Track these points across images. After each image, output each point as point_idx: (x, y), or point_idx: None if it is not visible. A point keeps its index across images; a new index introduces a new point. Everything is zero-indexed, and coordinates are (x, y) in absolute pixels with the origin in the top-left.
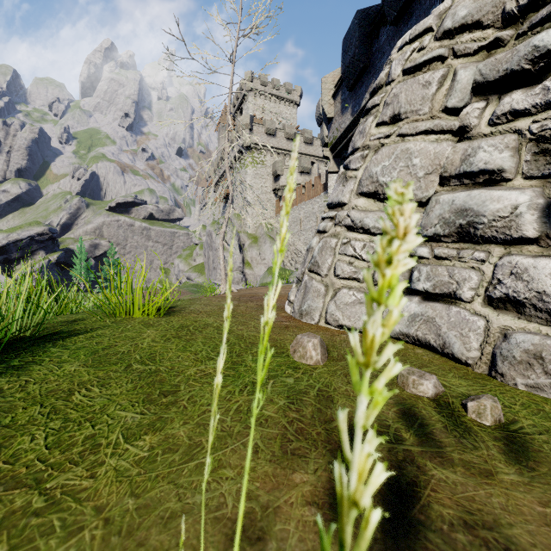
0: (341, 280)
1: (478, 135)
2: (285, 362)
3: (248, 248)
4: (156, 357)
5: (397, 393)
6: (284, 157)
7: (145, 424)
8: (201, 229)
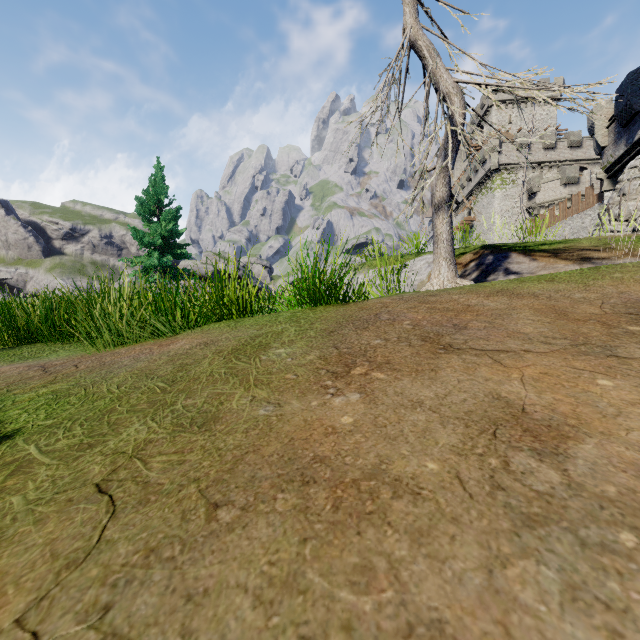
0: None
1: None
2: None
3: None
4: None
5: None
6: (541, 170)
7: None
8: None
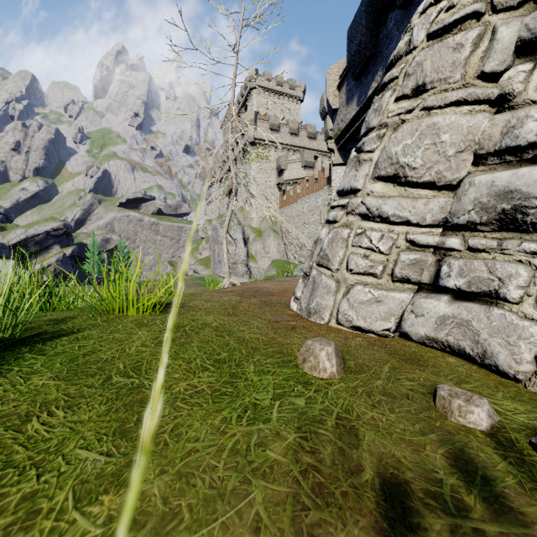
0: (355, 275)
1: (524, 103)
2: (293, 374)
3: (252, 242)
4: (142, 367)
5: (439, 424)
6: (288, 151)
7: (108, 472)
8: (207, 223)
